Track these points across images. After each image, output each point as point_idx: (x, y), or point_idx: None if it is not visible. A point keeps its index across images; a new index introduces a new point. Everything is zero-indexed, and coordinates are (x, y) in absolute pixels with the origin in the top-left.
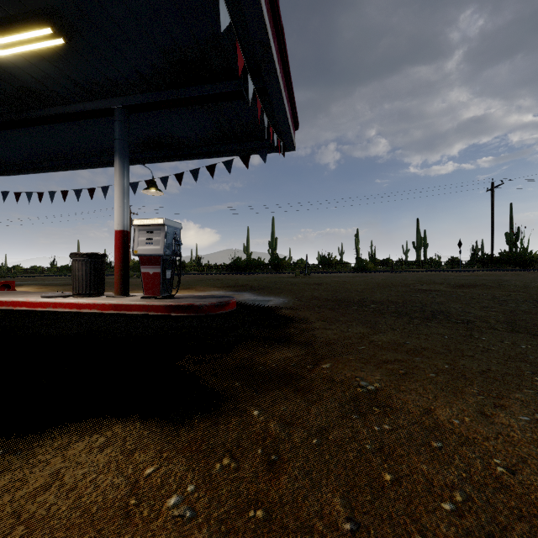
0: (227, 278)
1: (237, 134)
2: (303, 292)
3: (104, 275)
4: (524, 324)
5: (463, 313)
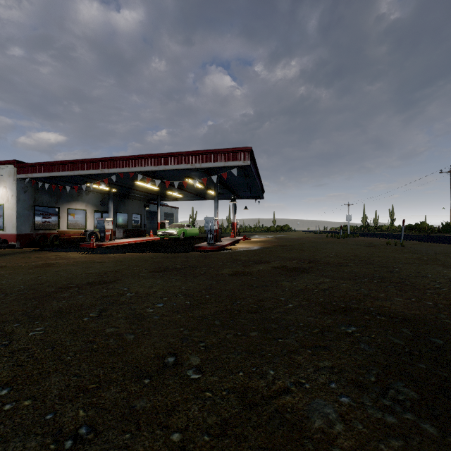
0: (339, 242)
1: (241, 167)
2: (248, 251)
3: (218, 235)
4: (141, 260)
5: (165, 258)
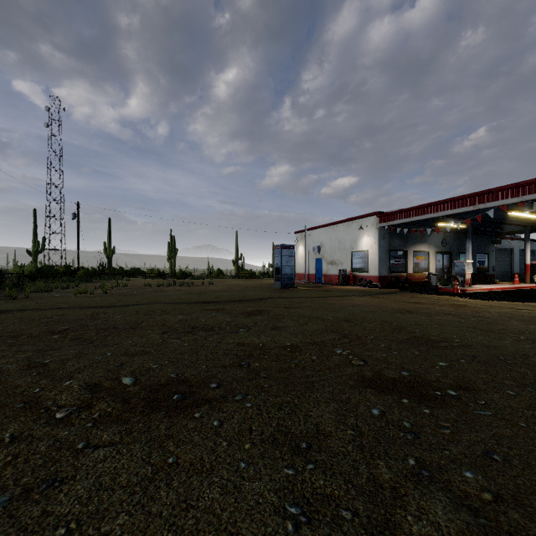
0: None
1: None
2: None
3: None
4: None
5: None
